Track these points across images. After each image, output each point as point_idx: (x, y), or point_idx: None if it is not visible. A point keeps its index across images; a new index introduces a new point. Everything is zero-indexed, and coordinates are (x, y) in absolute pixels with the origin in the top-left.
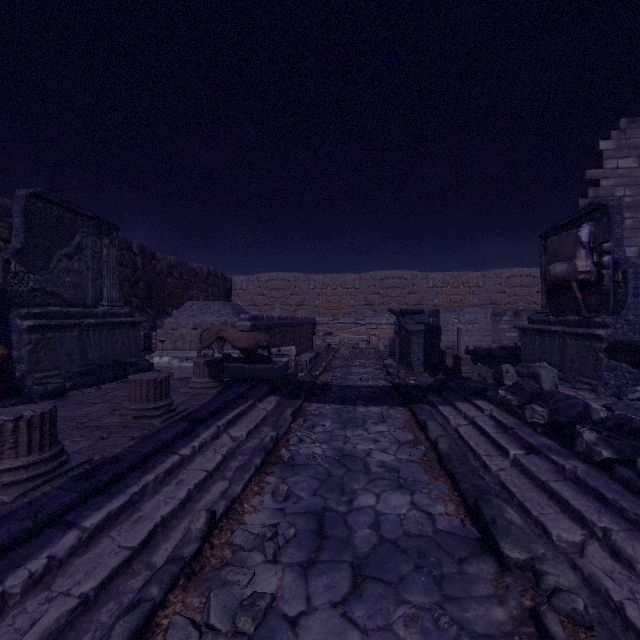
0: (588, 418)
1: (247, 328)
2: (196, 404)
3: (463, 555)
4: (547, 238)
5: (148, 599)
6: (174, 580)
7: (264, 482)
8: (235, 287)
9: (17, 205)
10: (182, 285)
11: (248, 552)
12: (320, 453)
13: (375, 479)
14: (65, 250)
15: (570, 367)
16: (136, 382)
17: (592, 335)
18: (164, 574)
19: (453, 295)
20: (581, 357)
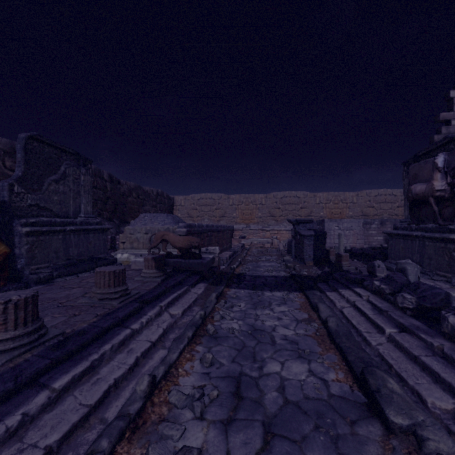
0: (449, 304)
1: (183, 233)
2: (145, 289)
3: (354, 418)
4: (409, 165)
5: (99, 451)
6: (121, 434)
7: (194, 351)
8: (176, 204)
9: (19, 144)
10: (138, 202)
11: (181, 409)
12: (237, 328)
13: (280, 350)
14: (53, 177)
15: (428, 263)
16: (101, 273)
17: (447, 239)
18: (113, 429)
19: (334, 209)
20: (437, 255)
